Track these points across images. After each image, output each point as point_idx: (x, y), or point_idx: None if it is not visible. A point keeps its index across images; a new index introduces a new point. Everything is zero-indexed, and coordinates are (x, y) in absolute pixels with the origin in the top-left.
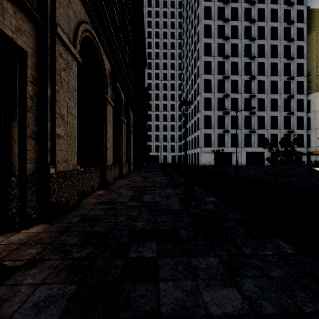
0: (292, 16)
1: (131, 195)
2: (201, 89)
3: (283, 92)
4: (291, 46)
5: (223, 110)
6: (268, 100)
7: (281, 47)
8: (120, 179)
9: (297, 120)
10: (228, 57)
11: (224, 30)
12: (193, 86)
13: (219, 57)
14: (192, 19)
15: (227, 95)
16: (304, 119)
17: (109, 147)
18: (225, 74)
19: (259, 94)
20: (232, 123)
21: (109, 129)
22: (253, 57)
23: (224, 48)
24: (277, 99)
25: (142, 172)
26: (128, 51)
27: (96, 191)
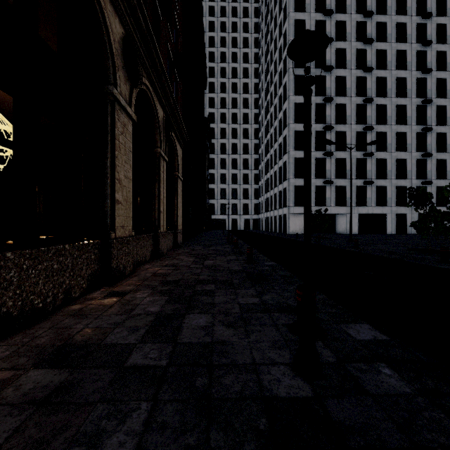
0: (429, 6)
1: (156, 314)
2: (290, 119)
3: (415, 122)
4: (427, 51)
5: (323, 150)
6: (393, 135)
7: (412, 54)
8: (153, 262)
9: (436, 166)
10: (330, 69)
11: (325, 27)
12: (277, 115)
13: (317, 68)
14: (276, 15)
15: (330, 127)
16: (447, 163)
17: (122, 199)
18: (326, 94)
19: (379, 125)
20: (337, 170)
21: (122, 162)
22: (369, 69)
23: (325, 55)
24: (406, 134)
25: (197, 246)
26: (172, 38)
27: (84, 296)
